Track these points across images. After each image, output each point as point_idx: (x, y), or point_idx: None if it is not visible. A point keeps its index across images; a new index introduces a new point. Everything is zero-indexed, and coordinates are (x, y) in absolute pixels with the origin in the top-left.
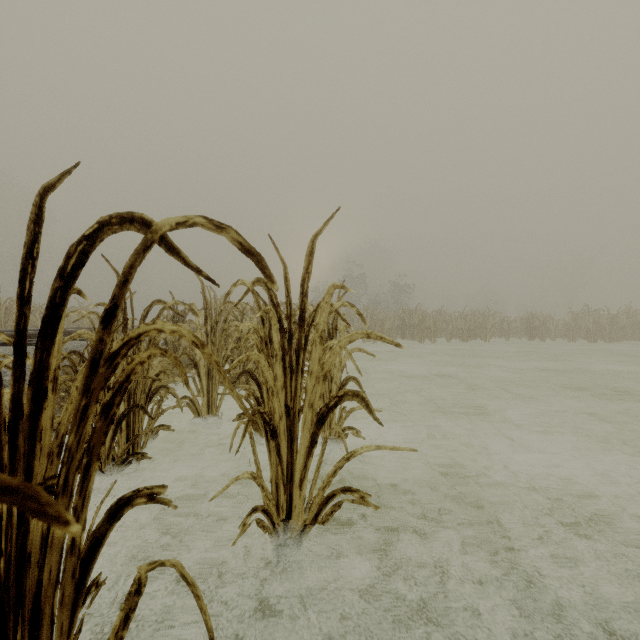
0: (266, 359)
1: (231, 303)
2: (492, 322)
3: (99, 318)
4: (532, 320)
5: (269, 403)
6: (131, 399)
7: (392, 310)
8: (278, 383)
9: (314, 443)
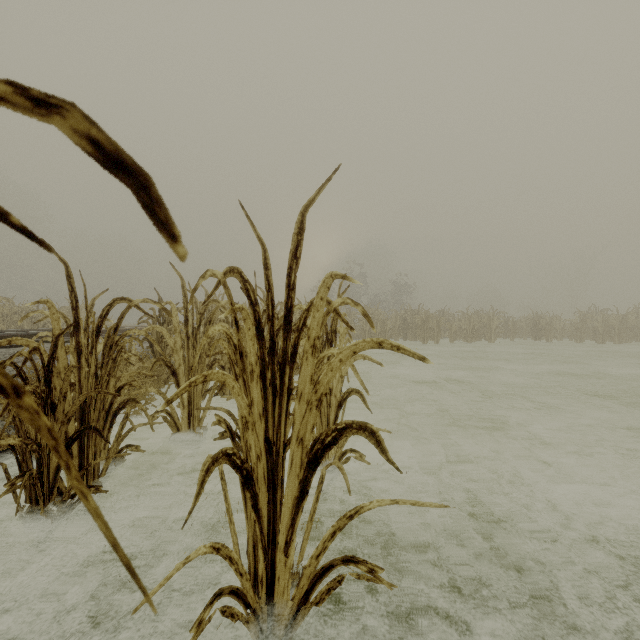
0: (241, 375)
1: (216, 302)
2: (497, 322)
3: (64, 319)
4: (538, 320)
5: (245, 435)
6: (85, 418)
7: (394, 310)
8: (255, 410)
9: (304, 493)
